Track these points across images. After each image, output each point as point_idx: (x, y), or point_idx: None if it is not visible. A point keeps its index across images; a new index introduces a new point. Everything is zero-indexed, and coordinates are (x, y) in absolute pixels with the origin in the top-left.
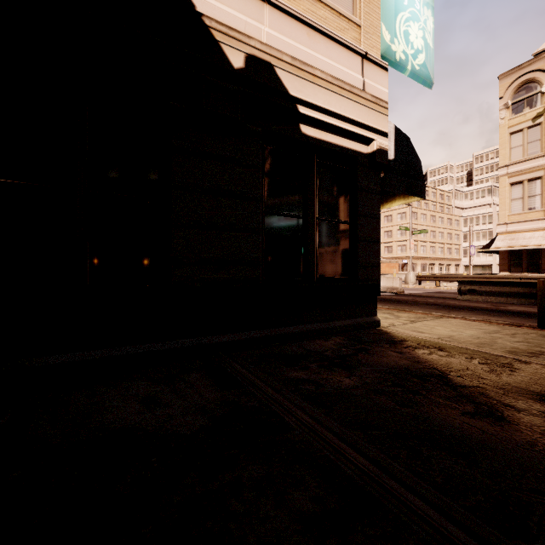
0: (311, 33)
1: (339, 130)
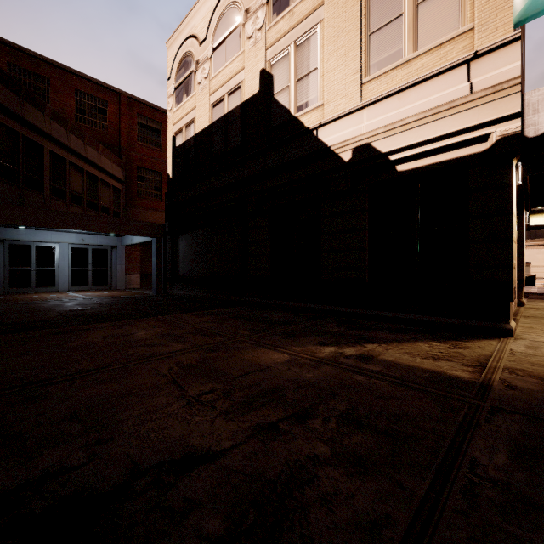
0: (401, 95)
1: (436, 151)
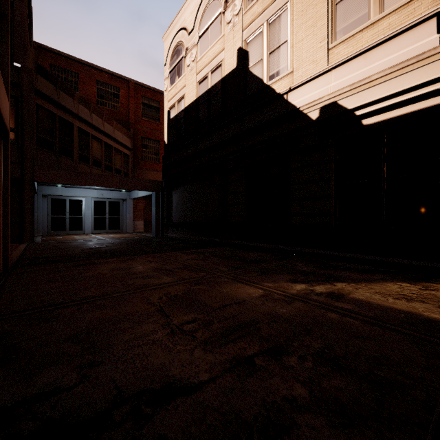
0: (367, 55)
1: (403, 103)
